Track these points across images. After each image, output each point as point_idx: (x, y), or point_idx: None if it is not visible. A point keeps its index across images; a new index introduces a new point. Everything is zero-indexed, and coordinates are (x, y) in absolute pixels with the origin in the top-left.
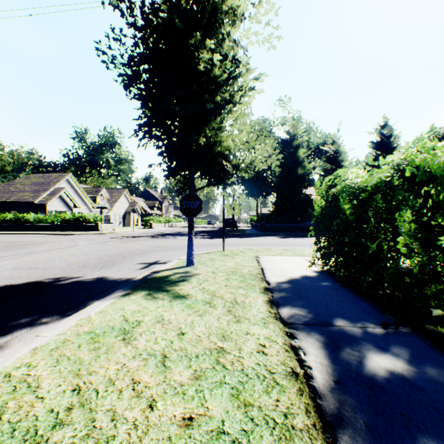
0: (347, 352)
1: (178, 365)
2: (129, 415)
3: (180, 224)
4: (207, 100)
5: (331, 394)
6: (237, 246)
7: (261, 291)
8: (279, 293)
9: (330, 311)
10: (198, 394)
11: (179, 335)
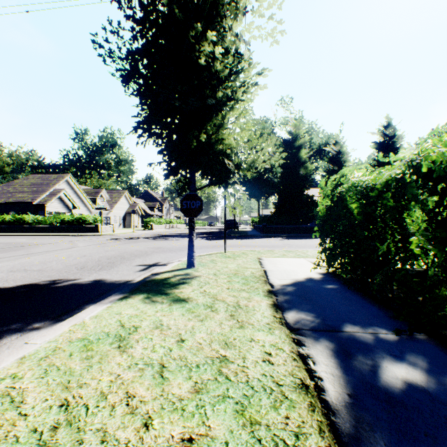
0: (360, 361)
1: (177, 376)
2: (121, 435)
3: (181, 225)
4: (208, 96)
5: (346, 410)
6: (239, 248)
7: (265, 294)
8: (283, 296)
9: (338, 316)
10: (198, 410)
11: (178, 342)
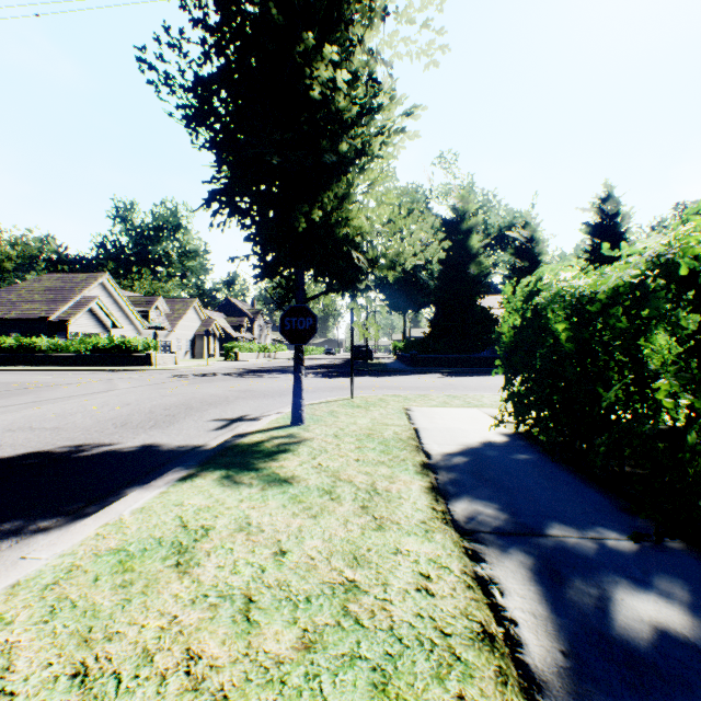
0: (578, 590)
1: (273, 618)
2: None
3: (282, 354)
4: (326, 149)
5: (560, 681)
6: (374, 391)
7: (417, 469)
8: (447, 473)
9: (538, 508)
10: (309, 683)
11: (276, 556)
